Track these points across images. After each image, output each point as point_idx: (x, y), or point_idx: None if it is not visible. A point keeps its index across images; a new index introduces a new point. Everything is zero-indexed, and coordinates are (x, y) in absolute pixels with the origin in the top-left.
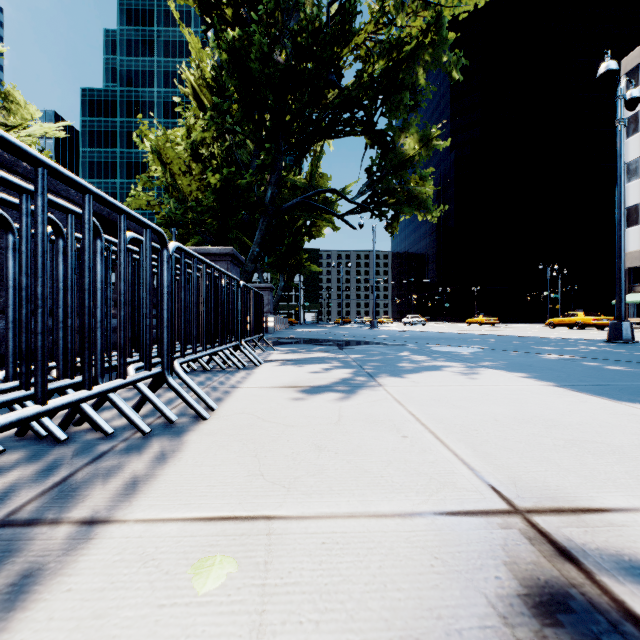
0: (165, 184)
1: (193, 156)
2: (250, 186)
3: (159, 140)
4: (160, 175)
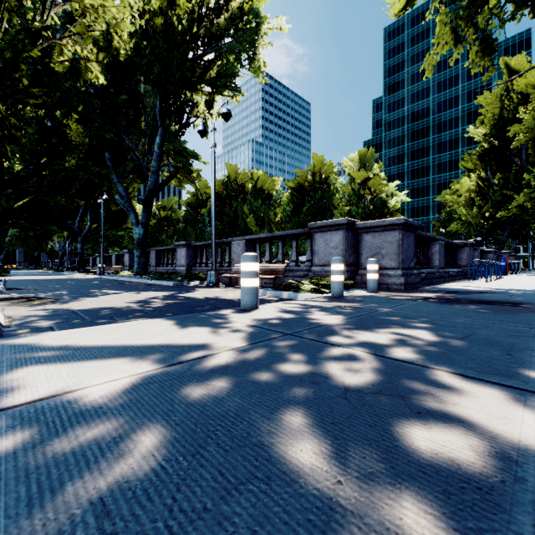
0: (469, 223)
1: (478, 211)
2: (504, 219)
3: (466, 209)
4: (463, 218)
